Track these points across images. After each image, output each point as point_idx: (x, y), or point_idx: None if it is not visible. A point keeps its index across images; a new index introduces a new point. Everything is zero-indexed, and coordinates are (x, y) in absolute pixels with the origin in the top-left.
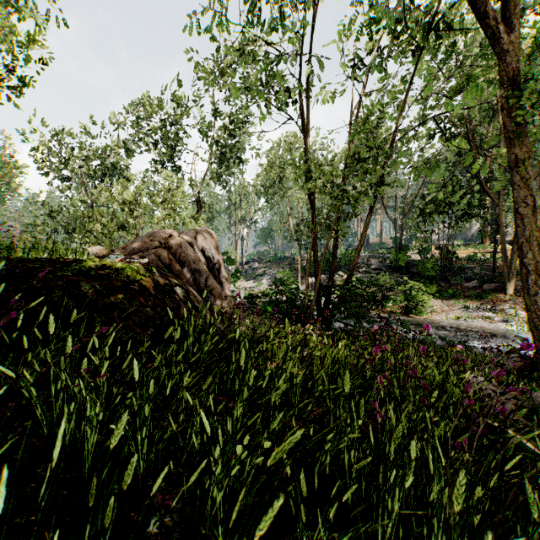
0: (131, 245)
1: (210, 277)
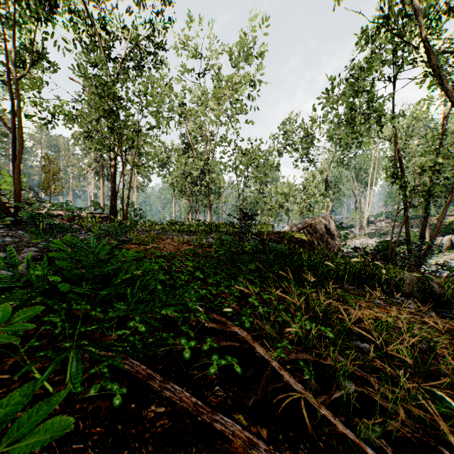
0: (298, 226)
1: (328, 237)
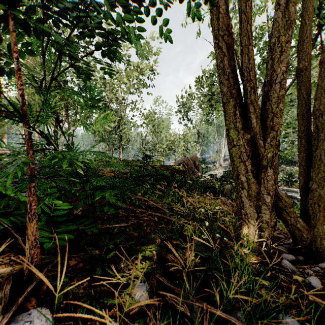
0: (178, 162)
1: (195, 168)
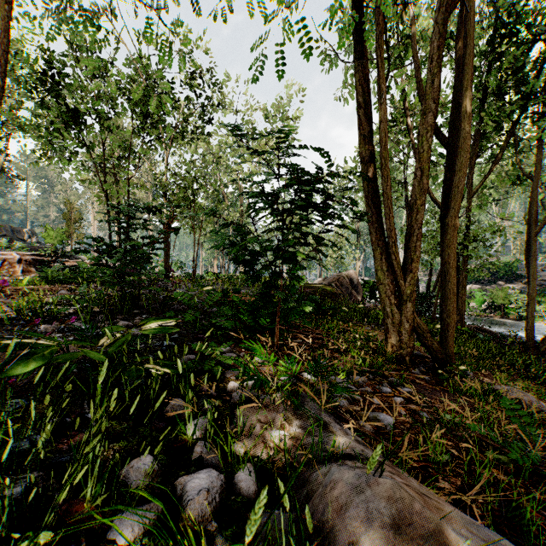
0: (328, 280)
1: (352, 289)
